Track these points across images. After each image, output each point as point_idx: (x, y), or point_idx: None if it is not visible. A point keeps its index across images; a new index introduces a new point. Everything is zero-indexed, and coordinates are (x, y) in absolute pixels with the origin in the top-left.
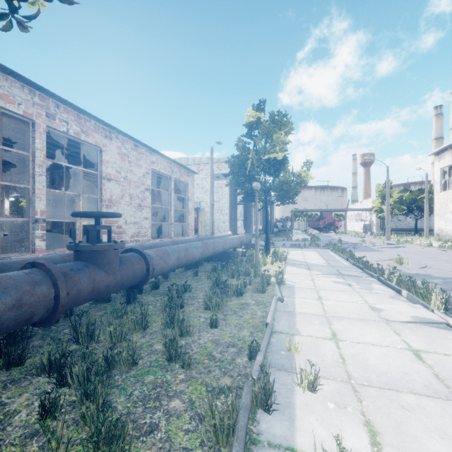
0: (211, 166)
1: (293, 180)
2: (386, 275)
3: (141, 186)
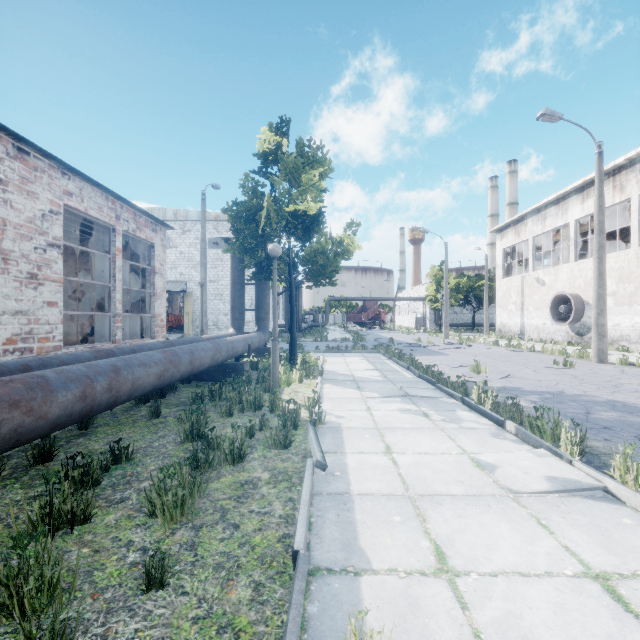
0: (202, 222)
1: (332, 249)
2: (474, 394)
3: (37, 236)
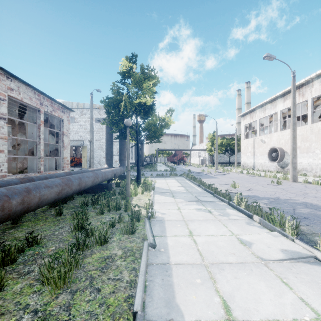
0: (91, 109)
1: (159, 123)
2: (235, 200)
3: None
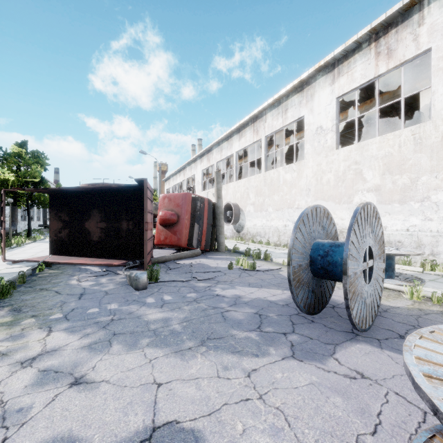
0: None
1: None
2: None
3: None
